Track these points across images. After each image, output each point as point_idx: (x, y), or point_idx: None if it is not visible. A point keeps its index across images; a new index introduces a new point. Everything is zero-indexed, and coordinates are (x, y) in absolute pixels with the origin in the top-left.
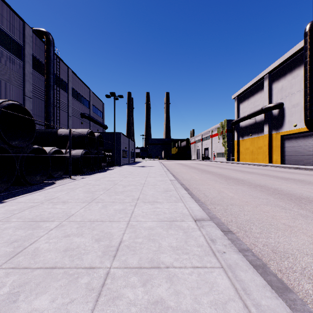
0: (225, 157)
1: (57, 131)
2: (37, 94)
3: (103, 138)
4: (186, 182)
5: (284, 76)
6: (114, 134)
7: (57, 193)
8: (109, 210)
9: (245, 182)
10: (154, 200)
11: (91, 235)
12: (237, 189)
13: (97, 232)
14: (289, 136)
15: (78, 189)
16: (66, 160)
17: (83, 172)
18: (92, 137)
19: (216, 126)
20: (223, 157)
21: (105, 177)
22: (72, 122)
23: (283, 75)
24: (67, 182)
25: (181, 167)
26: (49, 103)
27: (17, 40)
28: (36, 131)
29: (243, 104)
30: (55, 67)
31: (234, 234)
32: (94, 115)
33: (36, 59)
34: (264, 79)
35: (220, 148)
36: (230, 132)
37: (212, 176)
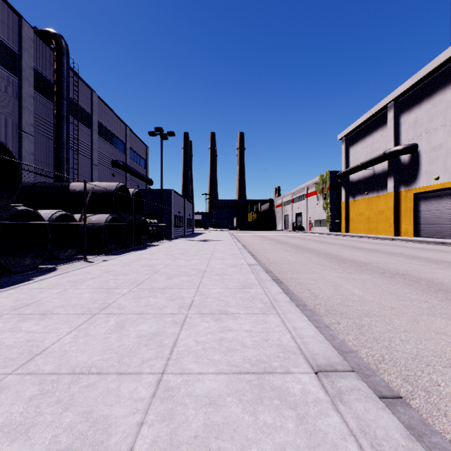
0: (328, 226)
1: (69, 186)
2: (43, 130)
3: (146, 198)
4: (275, 267)
5: (419, 104)
6: (162, 192)
7: (44, 292)
8: (127, 335)
9: (371, 267)
10: (222, 309)
11: (50, 435)
12: (363, 280)
13: (74, 416)
14: (427, 195)
15: (86, 282)
16: (82, 230)
17: (110, 250)
18: (124, 195)
19: (314, 180)
20: (324, 227)
21: (142, 258)
22: (98, 174)
23: (418, 102)
24: (74, 269)
25: (263, 241)
26: (60, 144)
27: (9, 44)
28: (35, 185)
29: (354, 147)
30: (71, 90)
31: (411, 407)
32: (132, 163)
33: (41, 76)
34: (388, 109)
35: (319, 214)
36: (334, 190)
37: (314, 257)
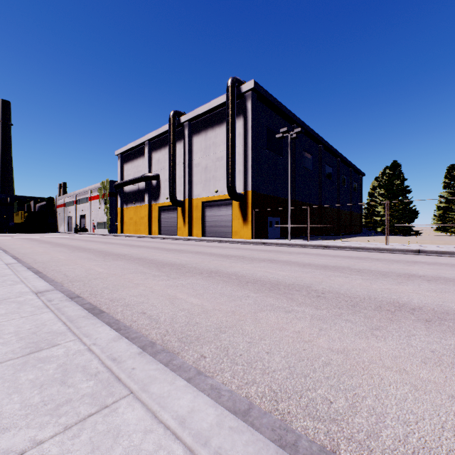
0: (108, 228)
1: None
2: None
3: None
4: (22, 255)
5: (160, 149)
6: None
7: None
8: None
9: (91, 250)
10: None
11: None
12: (75, 254)
13: None
14: (164, 208)
15: None
16: None
17: None
18: None
19: (97, 186)
20: (105, 229)
21: None
22: None
23: (160, 148)
24: None
25: (26, 243)
26: None
27: None
28: None
29: (127, 165)
30: None
31: (35, 268)
32: None
33: None
34: (146, 145)
35: (102, 217)
36: (114, 197)
37: (62, 249)
